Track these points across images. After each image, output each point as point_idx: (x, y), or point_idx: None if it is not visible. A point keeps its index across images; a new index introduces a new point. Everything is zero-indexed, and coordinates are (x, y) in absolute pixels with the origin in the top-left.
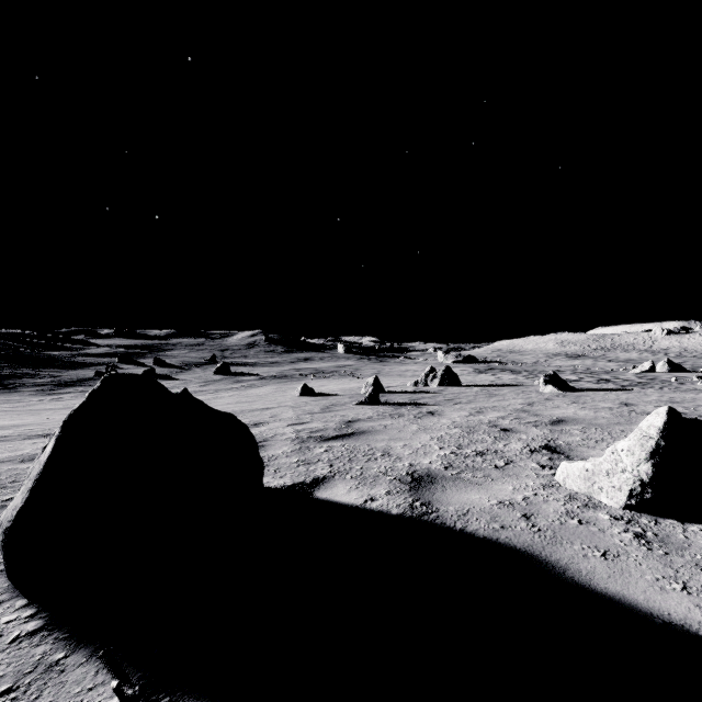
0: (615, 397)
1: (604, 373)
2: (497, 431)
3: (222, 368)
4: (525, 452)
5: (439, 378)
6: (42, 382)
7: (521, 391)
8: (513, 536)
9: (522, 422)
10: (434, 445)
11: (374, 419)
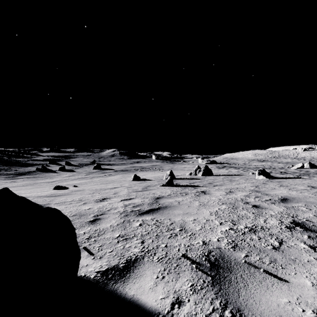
0: (301, 182)
1: (280, 168)
2: (251, 207)
3: (97, 166)
4: (285, 229)
5: (202, 171)
6: (9, 173)
7: (246, 178)
8: None
9: (262, 200)
10: (215, 220)
11: (171, 196)
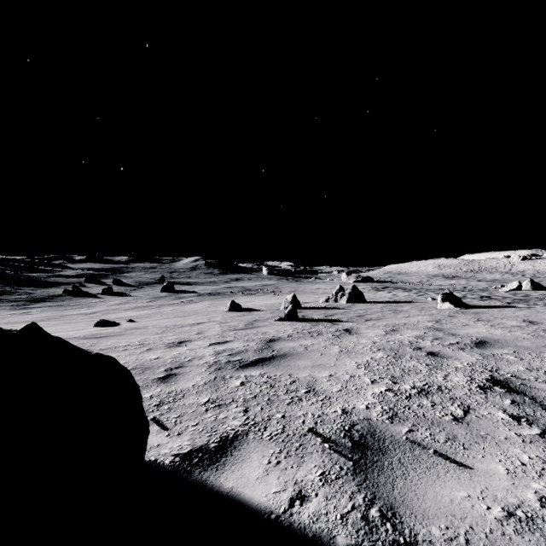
0: (513, 314)
1: (480, 291)
2: (425, 356)
3: (167, 286)
4: (476, 390)
5: (347, 296)
6: (18, 298)
7: (421, 307)
8: None
9: (445, 344)
10: (364, 377)
11: (294, 338)
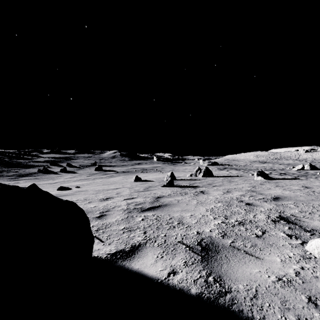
0: (297, 183)
1: (280, 170)
2: (244, 205)
3: (98, 167)
4: (270, 222)
5: (202, 173)
6: (11, 174)
7: (245, 179)
8: None
9: (256, 199)
10: (210, 216)
11: (171, 196)
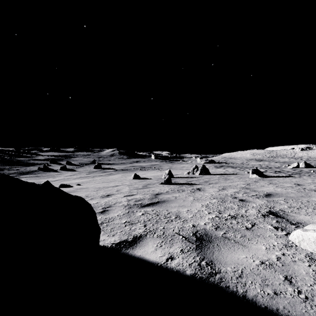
0: (290, 180)
1: (275, 168)
2: (237, 201)
3: (97, 165)
4: (260, 216)
5: (199, 171)
6: (12, 172)
7: (240, 177)
8: (289, 306)
9: (249, 195)
10: (205, 211)
11: (169, 193)
